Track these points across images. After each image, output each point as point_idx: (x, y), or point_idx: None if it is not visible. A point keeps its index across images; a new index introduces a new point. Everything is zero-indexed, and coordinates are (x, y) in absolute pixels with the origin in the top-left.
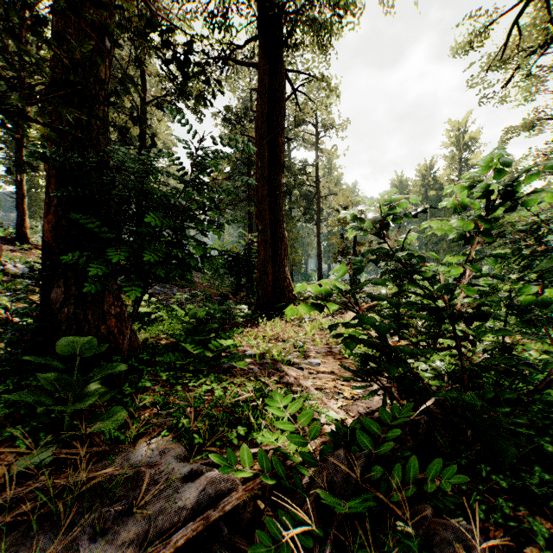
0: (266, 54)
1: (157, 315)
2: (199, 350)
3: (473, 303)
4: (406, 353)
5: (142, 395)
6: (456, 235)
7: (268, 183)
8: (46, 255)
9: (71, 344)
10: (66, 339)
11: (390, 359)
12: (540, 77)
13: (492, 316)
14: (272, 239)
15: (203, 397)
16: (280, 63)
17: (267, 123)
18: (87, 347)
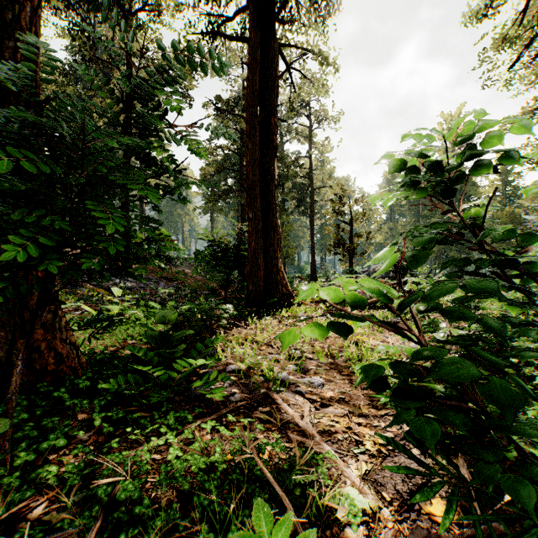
0: (257, 24)
1: (131, 314)
2: (159, 371)
3: None
4: None
5: (55, 455)
6: None
7: (259, 167)
8: None
9: None
10: None
11: None
12: None
13: None
14: (264, 229)
15: (152, 457)
16: (273, 37)
17: (258, 103)
18: None
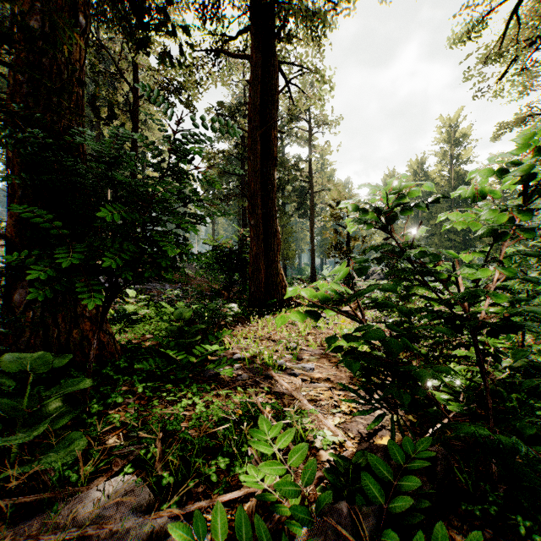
0: (258, 45)
1: (145, 313)
2: (182, 356)
3: (501, 313)
4: (423, 378)
5: (113, 411)
6: (483, 230)
7: (260, 177)
8: (9, 252)
9: (19, 359)
10: (12, 354)
11: (398, 376)
12: (532, 72)
13: (523, 328)
14: (265, 234)
15: (183, 413)
16: (273, 55)
17: (260, 116)
18: (41, 362)
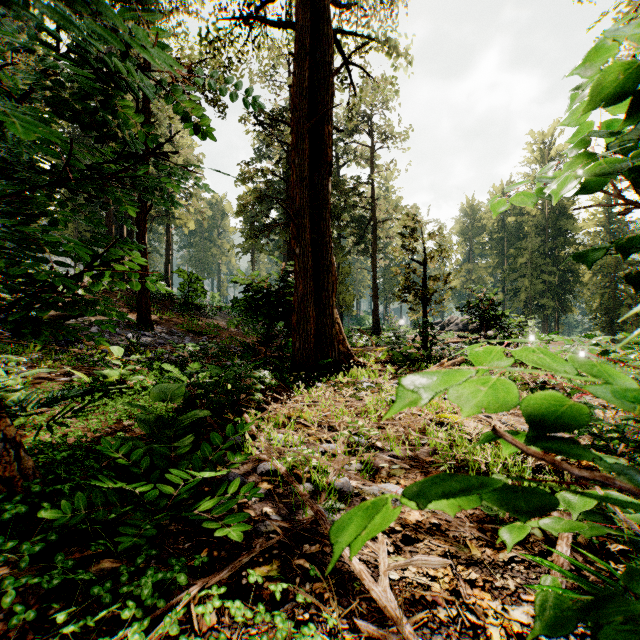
0: (306, 3)
1: (137, 381)
2: (143, 486)
3: None
4: None
5: None
6: None
7: (309, 189)
8: None
9: None
10: None
11: None
12: None
13: None
14: (315, 268)
15: None
16: (326, 22)
17: (308, 107)
18: None
